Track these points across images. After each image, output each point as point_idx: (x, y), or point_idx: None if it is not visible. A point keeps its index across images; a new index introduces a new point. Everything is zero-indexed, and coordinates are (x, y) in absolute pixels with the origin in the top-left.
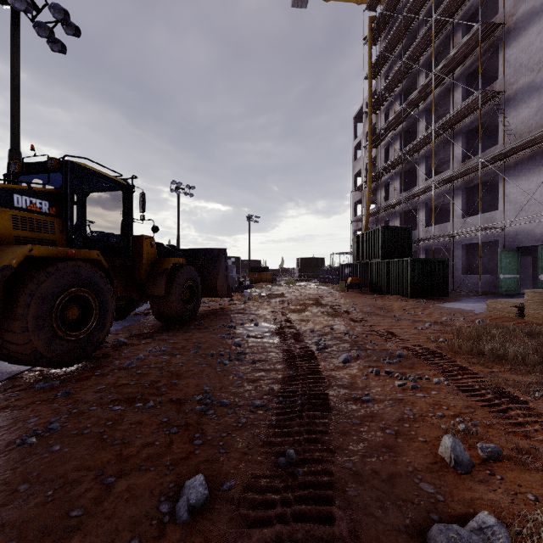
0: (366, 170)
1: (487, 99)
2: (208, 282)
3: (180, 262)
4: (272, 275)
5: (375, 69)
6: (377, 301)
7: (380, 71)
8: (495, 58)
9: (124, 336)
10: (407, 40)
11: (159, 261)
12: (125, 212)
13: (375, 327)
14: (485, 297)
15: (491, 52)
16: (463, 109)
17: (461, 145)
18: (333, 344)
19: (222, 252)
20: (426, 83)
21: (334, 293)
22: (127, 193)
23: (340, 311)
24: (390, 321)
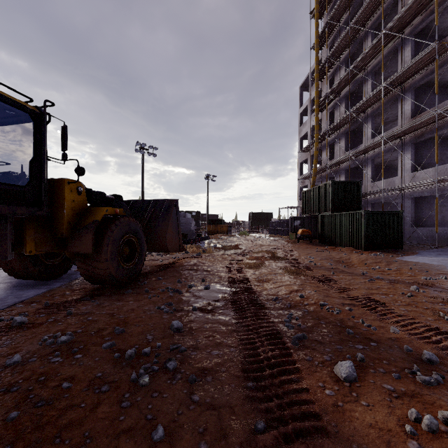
0: (311, 132)
1: (442, 52)
2: (156, 236)
3: (116, 213)
4: (227, 227)
5: (321, 40)
6: (331, 253)
7: (327, 40)
8: (446, 14)
9: (35, 307)
10: (353, 9)
11: (88, 211)
12: (36, 147)
13: (350, 291)
14: (443, 250)
15: (444, 6)
16: (415, 64)
17: (411, 101)
18: (310, 325)
19: (173, 203)
20: (374, 44)
21: (286, 245)
22: (40, 123)
23: (300, 267)
24: (364, 282)
